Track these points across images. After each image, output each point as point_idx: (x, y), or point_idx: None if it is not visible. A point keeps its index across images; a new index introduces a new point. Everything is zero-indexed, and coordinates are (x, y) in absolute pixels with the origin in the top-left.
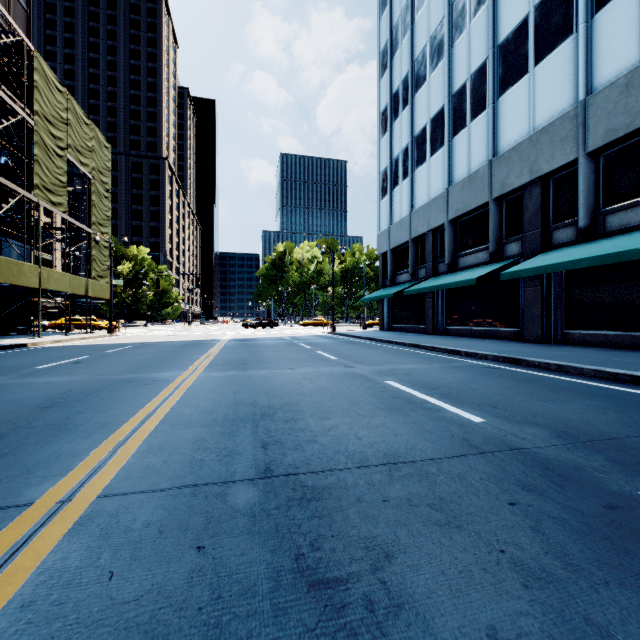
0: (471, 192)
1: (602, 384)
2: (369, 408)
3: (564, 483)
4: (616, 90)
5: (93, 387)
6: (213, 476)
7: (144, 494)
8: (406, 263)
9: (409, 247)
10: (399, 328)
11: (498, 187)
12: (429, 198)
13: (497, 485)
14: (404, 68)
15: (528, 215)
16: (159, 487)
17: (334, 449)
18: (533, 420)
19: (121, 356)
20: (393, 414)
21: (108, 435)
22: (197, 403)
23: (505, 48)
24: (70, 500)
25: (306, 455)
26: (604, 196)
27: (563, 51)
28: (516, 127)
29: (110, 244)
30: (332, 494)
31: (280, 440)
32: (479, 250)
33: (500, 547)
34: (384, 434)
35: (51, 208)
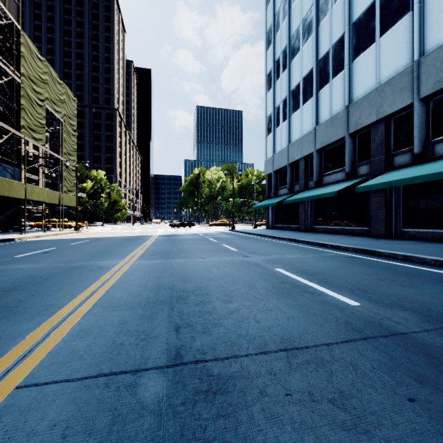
0: (332, 129)
1: None
2: (264, 292)
3: None
4: (442, 51)
5: (50, 273)
6: (128, 362)
7: (60, 384)
8: (285, 181)
9: (287, 169)
10: (280, 227)
11: (353, 125)
12: (302, 134)
13: (390, 375)
14: (283, 42)
15: (375, 145)
16: (76, 375)
17: (237, 333)
18: (400, 304)
19: (79, 248)
20: (283, 298)
21: (48, 317)
22: (127, 287)
23: (358, 25)
24: None
25: (212, 339)
26: (433, 130)
27: (402, 25)
28: (366, 81)
29: (76, 168)
30: (236, 386)
31: (191, 323)
32: (338, 171)
33: None
34: (278, 317)
35: (34, 142)
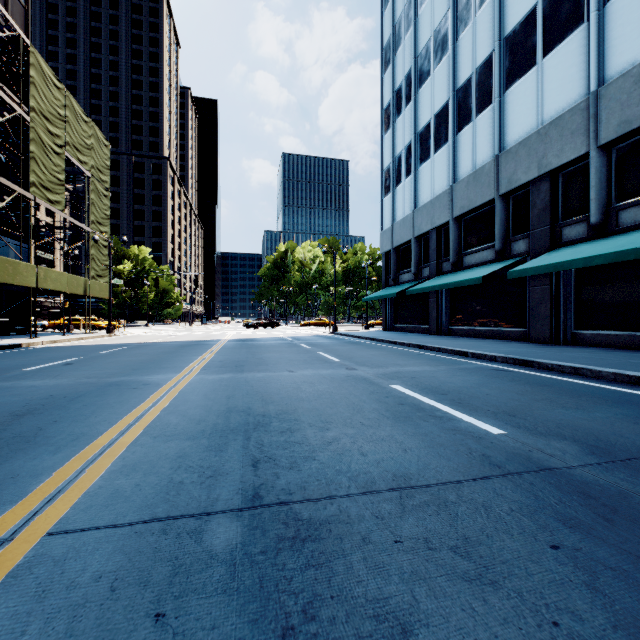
0: (476, 189)
1: (624, 389)
2: (374, 417)
3: (613, 516)
4: (630, 80)
5: (77, 391)
6: (191, 505)
7: (103, 530)
8: (409, 262)
9: (412, 246)
10: (402, 328)
11: (505, 183)
12: (433, 195)
13: (532, 519)
14: (407, 64)
15: (536, 211)
16: (124, 520)
17: (335, 468)
18: (558, 432)
19: (115, 357)
20: (401, 424)
21: (79, 449)
22: (186, 410)
23: (512, 40)
24: (12, 539)
25: (302, 476)
26: (617, 191)
27: (573, 41)
28: (523, 121)
29: (109, 243)
30: (332, 531)
31: (273, 456)
32: (485, 248)
33: (552, 617)
34: (392, 449)
35: (48, 206)
